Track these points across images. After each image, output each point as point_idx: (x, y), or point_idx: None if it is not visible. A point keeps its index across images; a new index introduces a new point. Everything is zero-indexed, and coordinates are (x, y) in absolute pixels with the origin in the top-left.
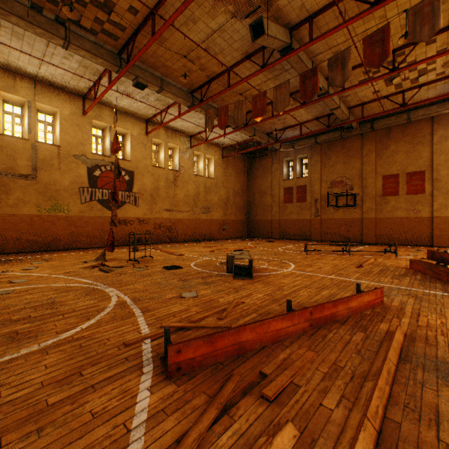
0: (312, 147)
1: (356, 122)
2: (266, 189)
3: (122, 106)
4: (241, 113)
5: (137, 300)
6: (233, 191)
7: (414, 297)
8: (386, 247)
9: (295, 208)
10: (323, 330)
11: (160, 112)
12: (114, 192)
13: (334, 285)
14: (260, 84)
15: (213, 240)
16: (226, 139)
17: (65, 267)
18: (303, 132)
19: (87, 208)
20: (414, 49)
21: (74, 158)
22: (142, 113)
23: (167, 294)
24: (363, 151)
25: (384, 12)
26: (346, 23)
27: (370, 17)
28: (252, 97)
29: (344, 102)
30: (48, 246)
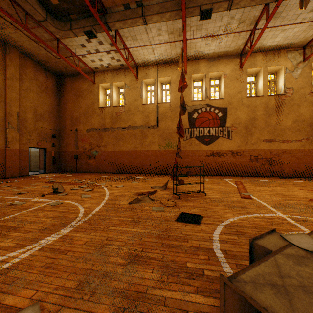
0: None
1: None
2: None
3: (212, 52)
4: None
5: (1, 273)
6: None
7: None
8: None
9: None
10: None
11: (249, 36)
12: (179, 127)
13: None
14: None
15: None
16: None
17: (132, 189)
18: None
19: (187, 144)
20: None
21: (178, 109)
22: (231, 49)
23: (35, 286)
24: None
25: None
26: None
27: None
28: None
29: None
30: (164, 171)
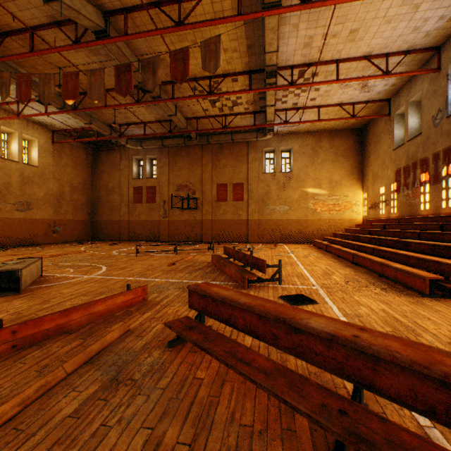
0: (161, 149)
1: (195, 133)
2: (114, 186)
3: None
4: (49, 89)
5: None
6: (71, 186)
7: (184, 289)
8: (217, 244)
9: (145, 208)
10: (32, 349)
11: None
12: None
13: (122, 287)
14: (85, 64)
15: (36, 245)
16: (55, 120)
17: None
18: (150, 133)
19: None
20: (225, 82)
21: None
22: None
23: None
24: (203, 160)
25: (195, 39)
26: (157, 31)
27: (184, 37)
28: (63, 73)
29: (182, 111)
30: None
